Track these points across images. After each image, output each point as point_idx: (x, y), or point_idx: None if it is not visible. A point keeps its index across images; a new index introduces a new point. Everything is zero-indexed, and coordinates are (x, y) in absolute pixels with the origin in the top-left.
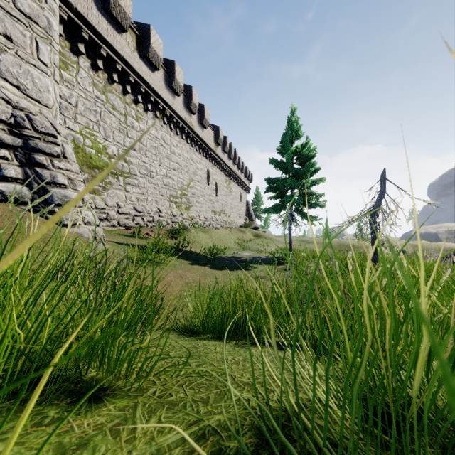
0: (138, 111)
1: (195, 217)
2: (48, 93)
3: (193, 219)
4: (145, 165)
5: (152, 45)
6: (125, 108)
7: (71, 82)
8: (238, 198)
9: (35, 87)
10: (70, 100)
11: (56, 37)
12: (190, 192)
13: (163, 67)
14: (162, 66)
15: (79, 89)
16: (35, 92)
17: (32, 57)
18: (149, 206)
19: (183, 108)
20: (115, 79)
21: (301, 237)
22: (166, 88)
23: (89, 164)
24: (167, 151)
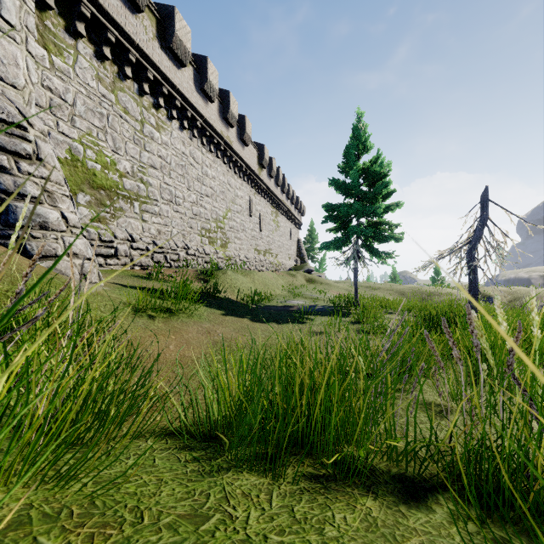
0: (160, 118)
1: (233, 257)
2: (17, 68)
3: (230, 259)
4: (169, 188)
5: (177, 32)
6: (142, 113)
7: (66, 73)
8: (287, 235)
9: None
10: (64, 96)
11: None
12: (228, 225)
13: (193, 63)
14: (191, 62)
15: (77, 83)
16: None
17: None
18: (174, 241)
19: (218, 118)
20: (128, 73)
21: (365, 282)
22: (195, 91)
23: (93, 183)
24: (198, 172)
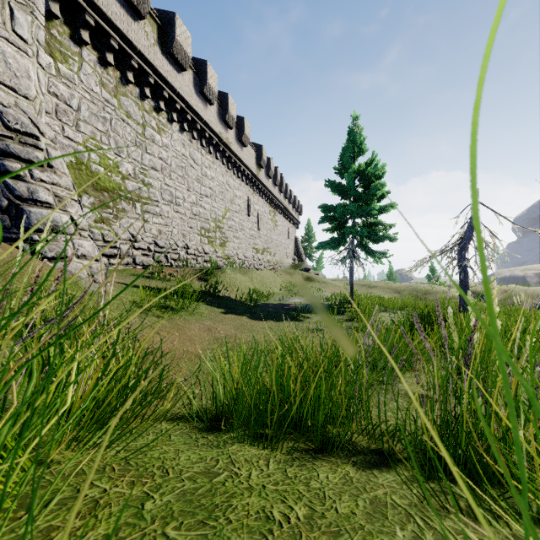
0: (161, 121)
1: (232, 256)
2: (29, 80)
3: (229, 257)
4: (169, 189)
5: (177, 38)
6: (143, 116)
7: (71, 79)
8: (285, 234)
9: (8, 70)
10: (69, 102)
11: (41, 5)
12: (227, 224)
13: (192, 67)
14: (191, 66)
15: (82, 89)
16: (8, 76)
17: (4, 28)
18: (174, 241)
19: (217, 120)
20: (130, 78)
21: (362, 280)
22: (195, 94)
23: (96, 185)
24: (197, 173)
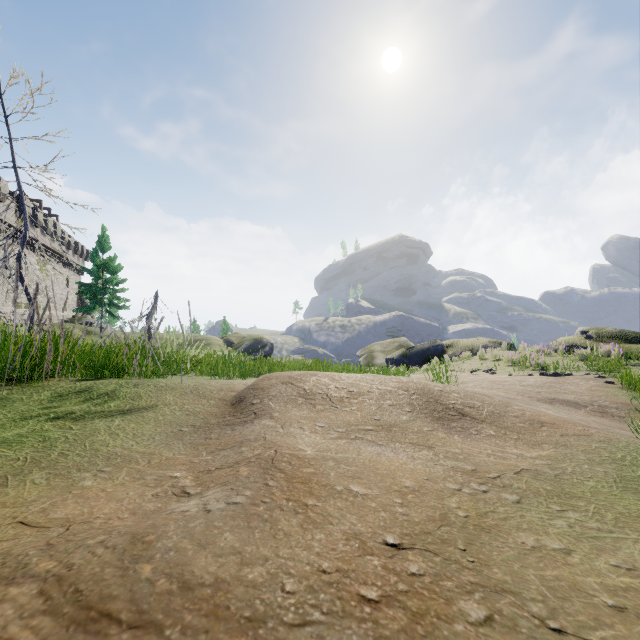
0: None
1: None
2: None
3: None
4: None
5: None
6: None
7: None
8: (62, 283)
9: None
10: None
11: None
12: None
13: None
14: None
15: None
16: None
17: None
18: None
19: None
20: None
21: (157, 333)
22: None
23: None
24: None
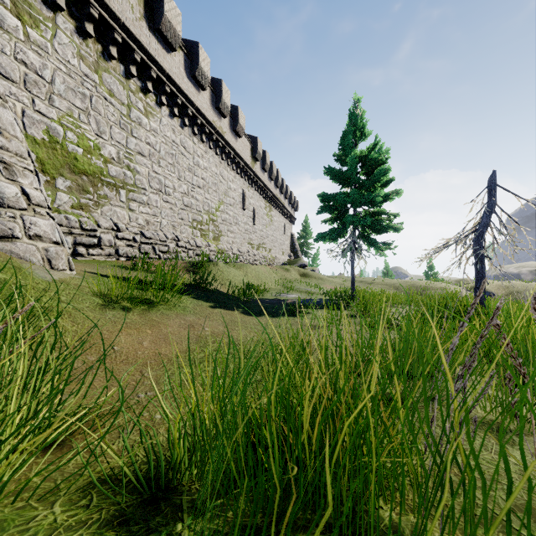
0: (148, 103)
1: (226, 250)
2: None
3: (223, 252)
4: (158, 177)
5: (166, 13)
6: (129, 97)
7: (43, 47)
8: (281, 230)
9: None
10: (41, 73)
11: None
12: (220, 217)
13: (183, 48)
14: (181, 47)
15: (56, 60)
16: None
17: None
18: (163, 232)
19: (210, 107)
20: (113, 53)
21: (358, 277)
22: (186, 77)
23: (74, 168)
24: (189, 162)
